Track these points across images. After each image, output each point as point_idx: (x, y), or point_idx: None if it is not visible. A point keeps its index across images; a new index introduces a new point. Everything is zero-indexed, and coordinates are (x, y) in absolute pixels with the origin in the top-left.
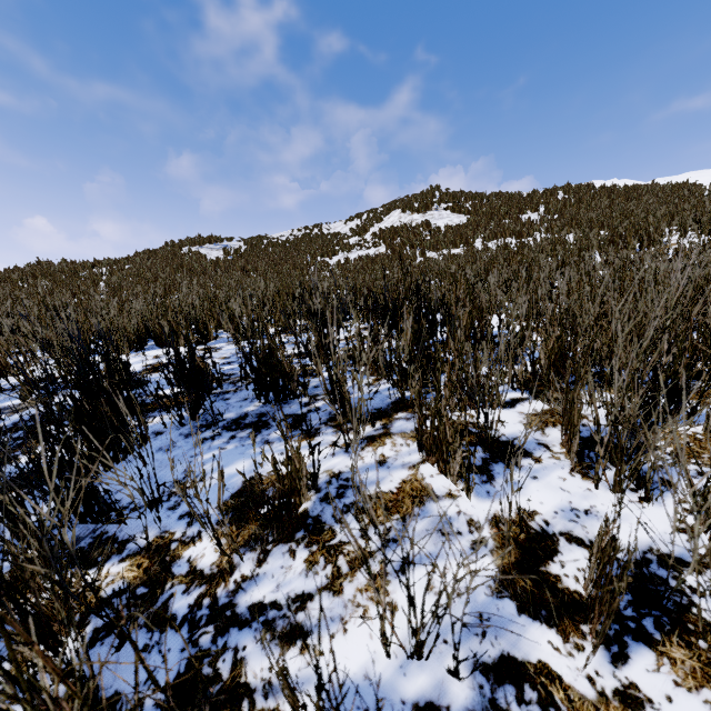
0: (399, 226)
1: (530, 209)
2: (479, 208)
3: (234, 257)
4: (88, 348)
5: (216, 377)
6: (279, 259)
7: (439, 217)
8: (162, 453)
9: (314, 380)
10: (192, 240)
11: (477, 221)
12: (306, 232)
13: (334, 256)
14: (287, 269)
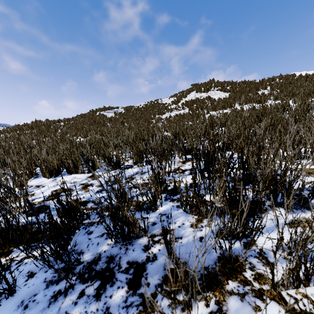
0: (194, 99)
1: (262, 88)
2: (234, 89)
3: (119, 116)
4: (31, 174)
5: (85, 212)
6: (138, 116)
7: (214, 94)
8: (20, 313)
9: (153, 215)
10: (101, 109)
11: (234, 95)
12: (151, 103)
13: (164, 114)
14: (142, 121)
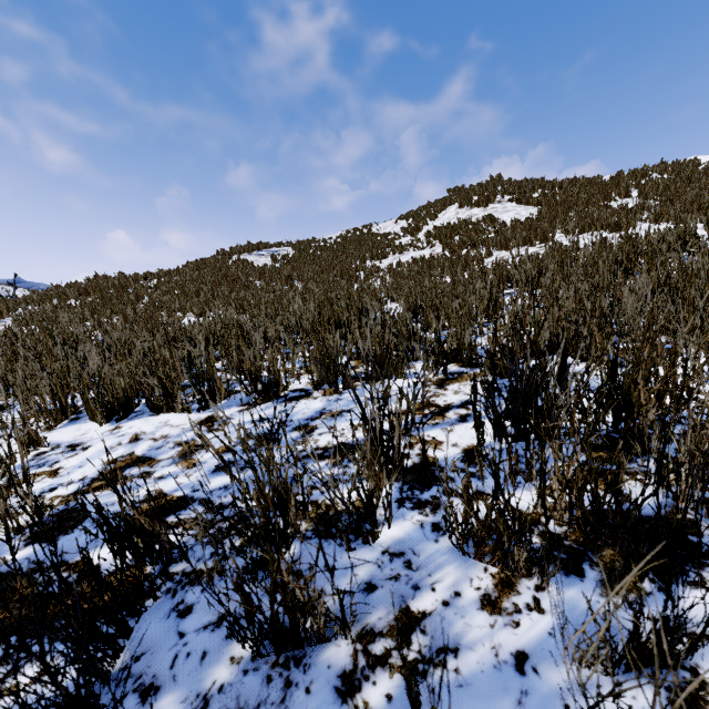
0: (456, 222)
1: (618, 194)
2: (551, 197)
3: (282, 263)
4: (63, 412)
5: (175, 544)
6: (326, 265)
7: (503, 210)
8: None
9: (365, 555)
10: (241, 247)
11: (552, 212)
12: (354, 234)
13: (385, 258)
14: (334, 276)
